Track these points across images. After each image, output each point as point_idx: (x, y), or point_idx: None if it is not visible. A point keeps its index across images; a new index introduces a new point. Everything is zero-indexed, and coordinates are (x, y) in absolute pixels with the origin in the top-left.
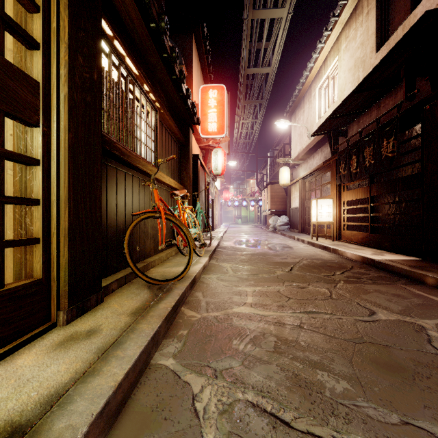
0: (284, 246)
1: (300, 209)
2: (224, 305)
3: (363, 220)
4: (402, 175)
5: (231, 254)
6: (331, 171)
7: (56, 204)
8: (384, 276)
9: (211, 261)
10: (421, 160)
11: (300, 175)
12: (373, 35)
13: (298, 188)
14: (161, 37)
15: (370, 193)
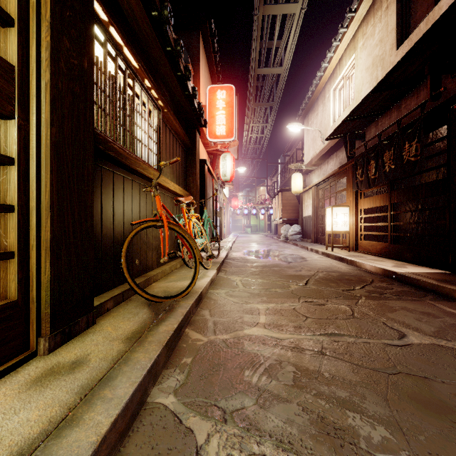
0: (297, 257)
1: (314, 218)
2: (234, 326)
3: (381, 229)
4: (422, 181)
5: (241, 266)
6: (347, 177)
7: (35, 212)
8: (409, 291)
9: (219, 273)
10: (447, 164)
11: (313, 182)
12: (393, 31)
13: (311, 195)
14: (164, 28)
15: (390, 200)
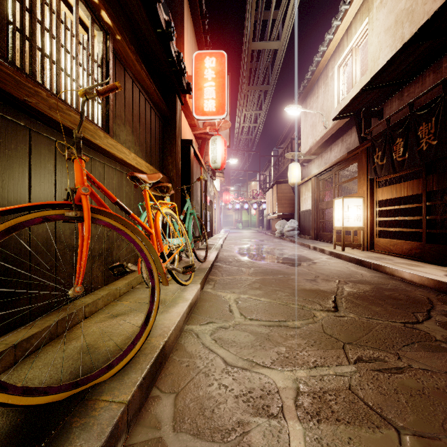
0: (302, 258)
1: (314, 212)
2: None
3: (401, 225)
4: None
5: (235, 273)
6: (359, 163)
7: None
8: None
9: (205, 286)
10: None
11: (312, 173)
12: None
13: (310, 187)
14: None
15: (426, 187)
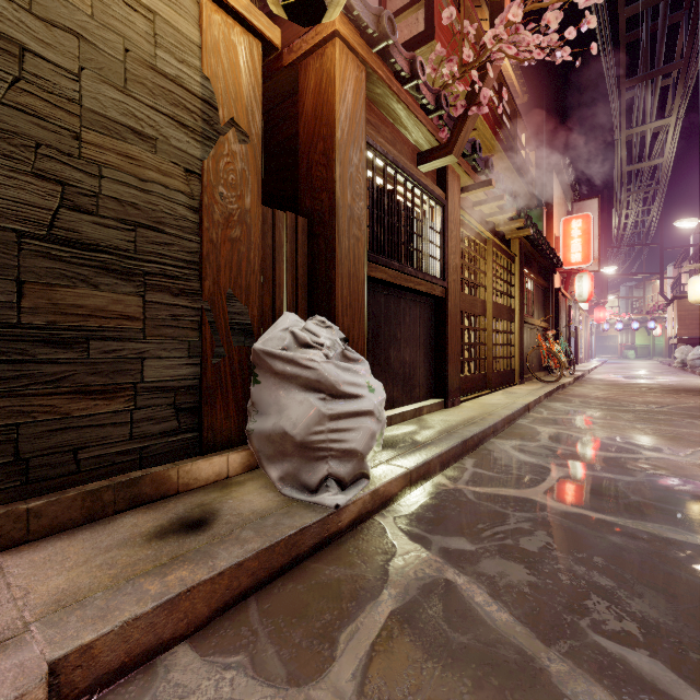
0: (670, 381)
1: None
2: (583, 393)
3: None
4: None
5: (596, 382)
6: None
7: (516, 346)
8: None
9: (574, 383)
10: None
11: None
12: None
13: None
14: (541, 246)
15: None
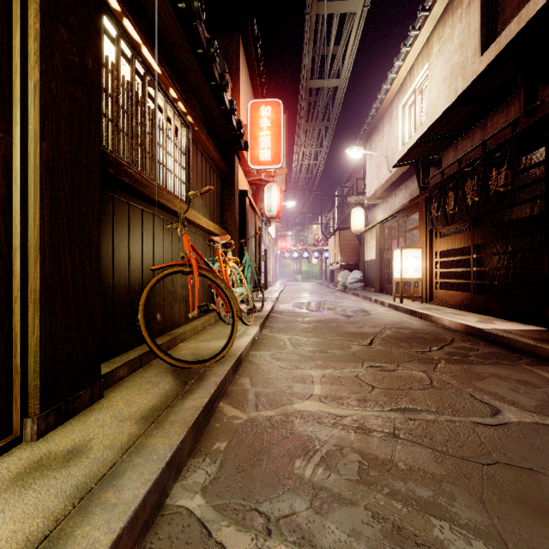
0: (358, 310)
1: (378, 262)
2: (281, 399)
3: (461, 276)
4: (511, 218)
5: (290, 322)
6: (419, 212)
7: (20, 253)
8: (499, 353)
9: (263, 330)
10: (545, 196)
11: (377, 218)
12: (476, 33)
13: (374, 235)
14: (194, 24)
15: (473, 240)
